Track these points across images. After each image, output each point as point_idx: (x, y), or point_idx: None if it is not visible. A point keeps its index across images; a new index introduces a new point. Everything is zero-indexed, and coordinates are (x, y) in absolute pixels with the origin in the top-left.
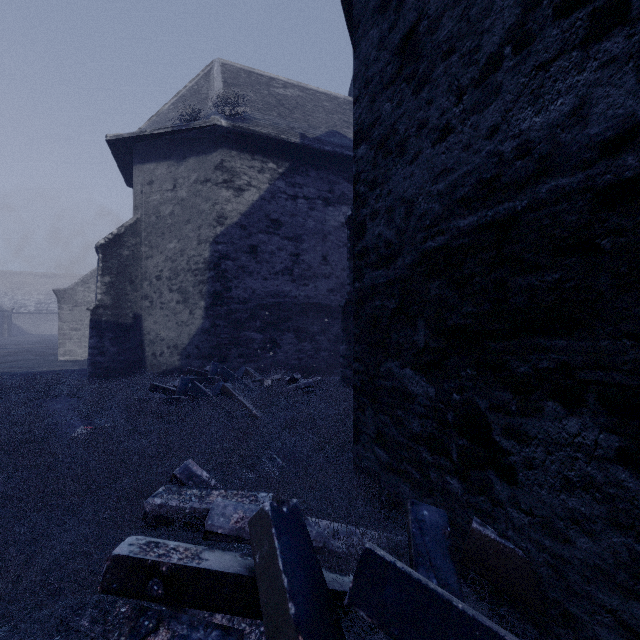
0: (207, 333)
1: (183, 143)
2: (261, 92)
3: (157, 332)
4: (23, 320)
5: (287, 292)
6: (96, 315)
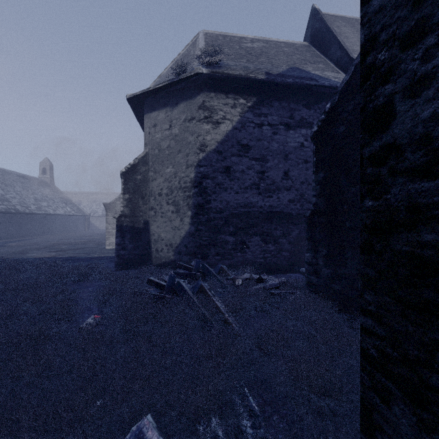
0: (192, 236)
1: (176, 93)
2: (234, 47)
3: (159, 234)
4: (96, 220)
5: (254, 203)
6: (120, 222)
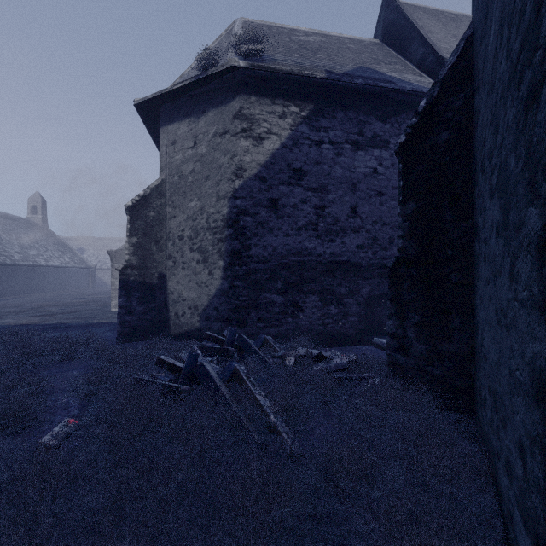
0: (225, 295)
1: (203, 97)
2: (282, 39)
3: (179, 292)
4: (104, 274)
5: (311, 249)
6: (124, 275)
